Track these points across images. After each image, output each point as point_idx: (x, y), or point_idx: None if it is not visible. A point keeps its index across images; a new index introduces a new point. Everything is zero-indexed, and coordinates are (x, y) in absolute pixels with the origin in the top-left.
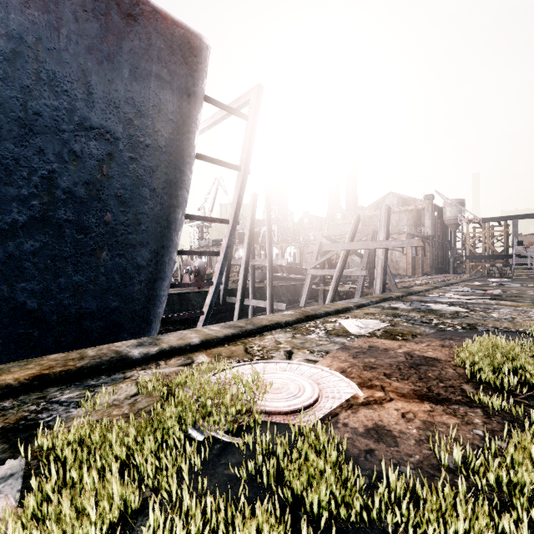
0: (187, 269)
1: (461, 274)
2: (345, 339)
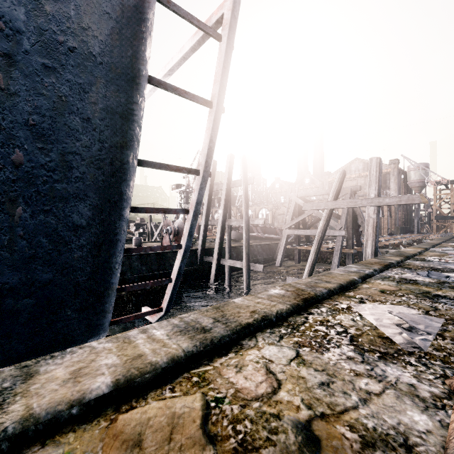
0: (167, 229)
1: (427, 234)
2: (403, 369)
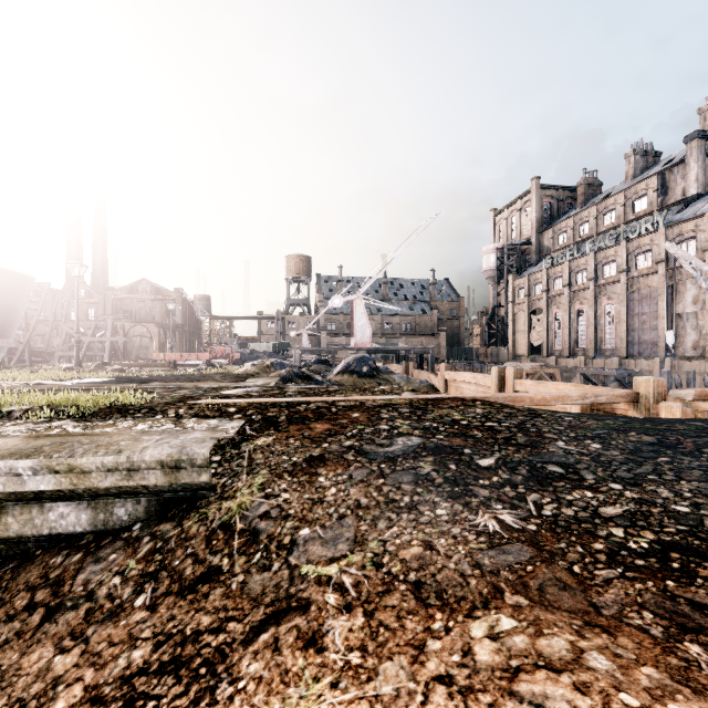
0: None
1: None
2: None
